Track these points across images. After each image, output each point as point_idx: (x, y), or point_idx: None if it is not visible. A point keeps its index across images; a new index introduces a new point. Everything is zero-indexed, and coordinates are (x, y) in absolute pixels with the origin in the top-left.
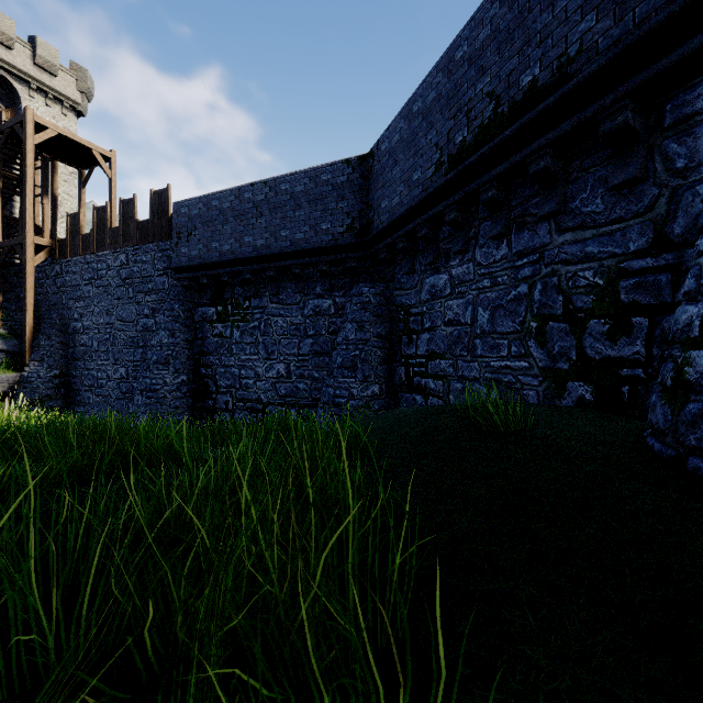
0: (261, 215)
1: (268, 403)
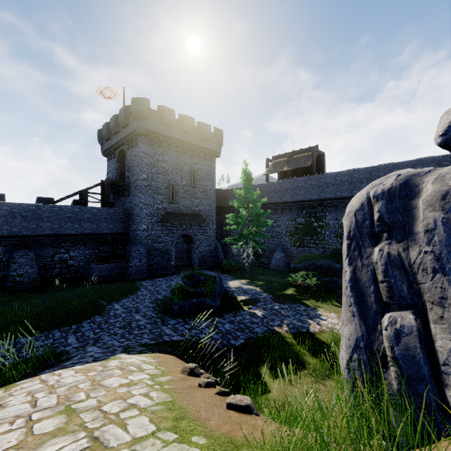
0: None
1: None
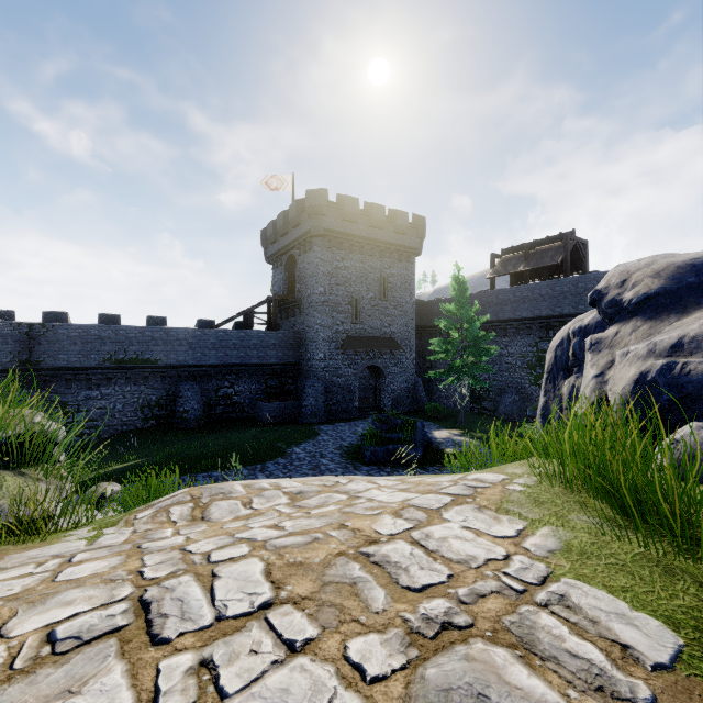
0: None
1: None
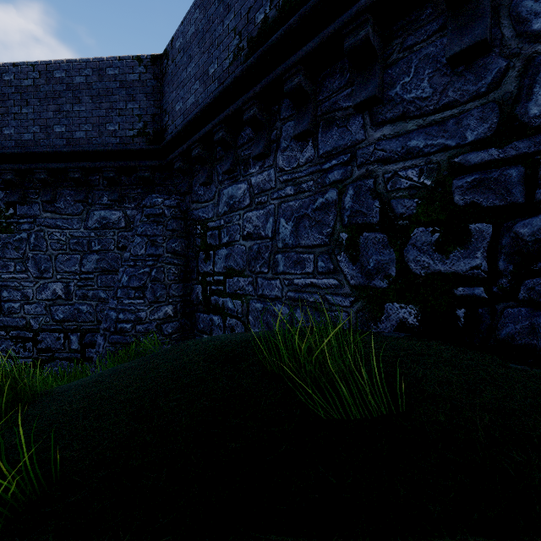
0: (28, 104)
1: (40, 330)
